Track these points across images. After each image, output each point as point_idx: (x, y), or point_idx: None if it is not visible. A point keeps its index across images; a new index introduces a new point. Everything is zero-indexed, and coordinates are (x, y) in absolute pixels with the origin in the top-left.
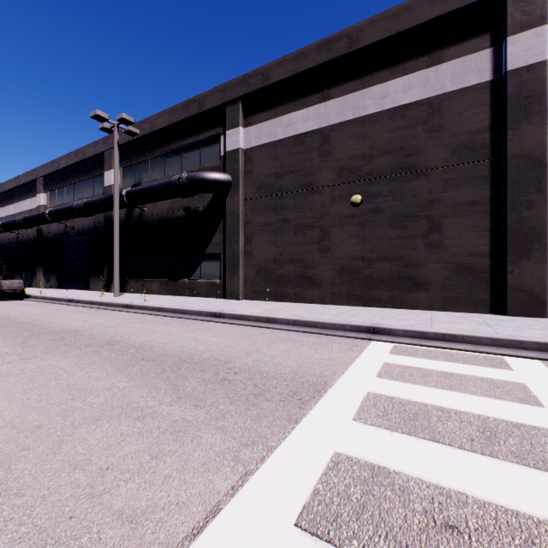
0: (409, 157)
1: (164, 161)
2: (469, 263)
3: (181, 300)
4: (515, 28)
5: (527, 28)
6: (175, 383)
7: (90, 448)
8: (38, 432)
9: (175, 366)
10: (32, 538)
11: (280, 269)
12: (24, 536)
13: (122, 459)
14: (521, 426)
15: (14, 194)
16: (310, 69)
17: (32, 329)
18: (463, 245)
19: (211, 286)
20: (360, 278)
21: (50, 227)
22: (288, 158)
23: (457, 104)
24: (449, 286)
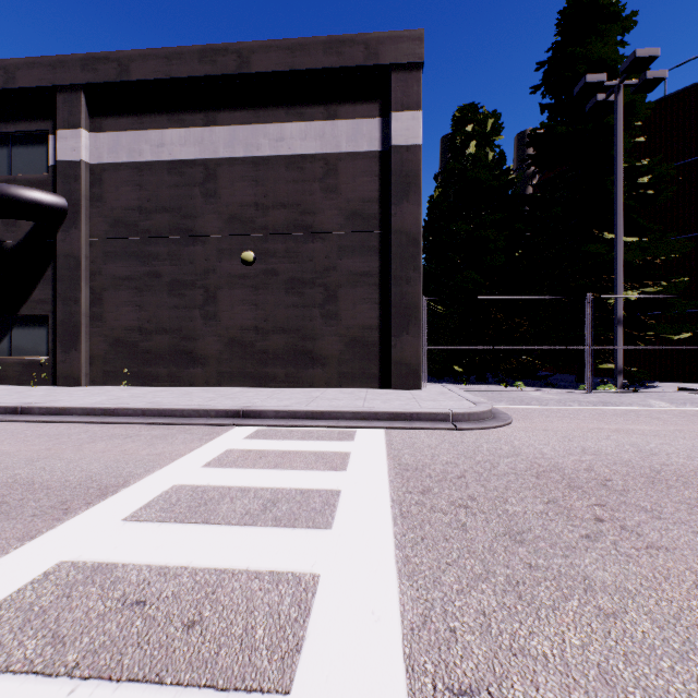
0: (307, 216)
1: None
2: (362, 336)
3: None
4: (398, 106)
5: (407, 109)
6: None
7: None
8: None
9: None
10: None
11: (148, 341)
12: None
13: None
14: (307, 492)
15: None
16: (190, 78)
17: None
18: (357, 317)
19: (31, 367)
20: (253, 353)
21: None
22: (159, 190)
23: (352, 168)
24: (344, 361)
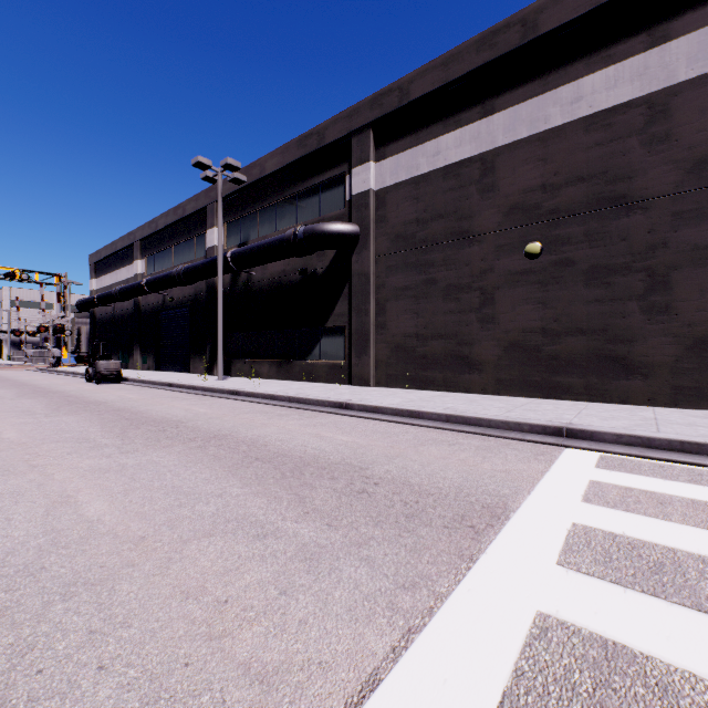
0: (616, 184)
1: (276, 213)
2: None
3: (296, 386)
4: None
5: None
6: (299, 492)
7: (203, 571)
8: (143, 545)
9: (298, 470)
10: (143, 686)
11: (424, 346)
12: (133, 682)
13: (242, 590)
14: None
15: (110, 262)
16: (466, 75)
17: (130, 417)
18: (707, 309)
19: (334, 369)
20: (538, 359)
21: (147, 299)
22: (434, 198)
23: (696, 99)
24: (682, 370)
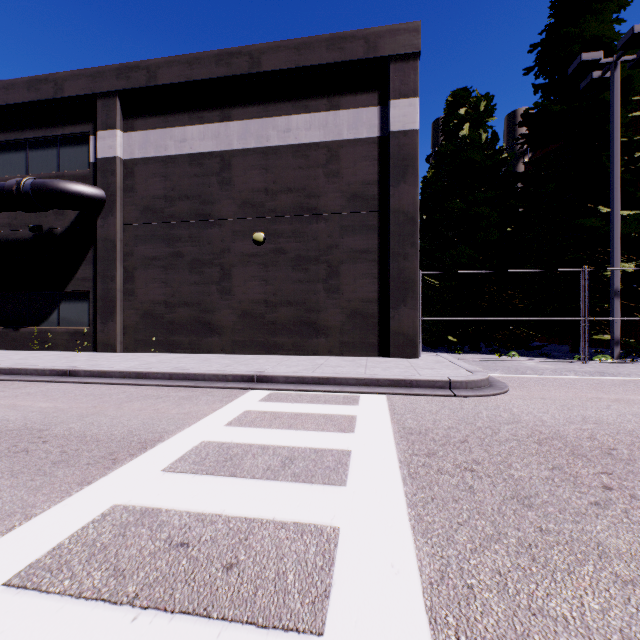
0: (311, 199)
1: None
2: (362, 308)
3: (21, 355)
4: (396, 94)
5: (405, 97)
6: None
7: None
8: None
9: None
10: None
11: (172, 313)
12: None
13: None
14: (320, 451)
15: None
16: (208, 80)
17: None
18: (357, 291)
19: (76, 335)
20: (263, 324)
21: None
22: (182, 180)
23: (352, 154)
24: (345, 331)
